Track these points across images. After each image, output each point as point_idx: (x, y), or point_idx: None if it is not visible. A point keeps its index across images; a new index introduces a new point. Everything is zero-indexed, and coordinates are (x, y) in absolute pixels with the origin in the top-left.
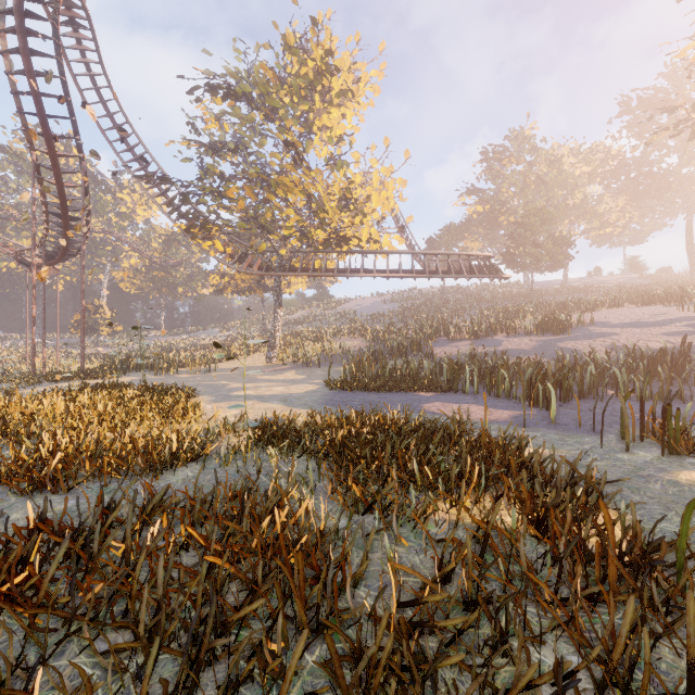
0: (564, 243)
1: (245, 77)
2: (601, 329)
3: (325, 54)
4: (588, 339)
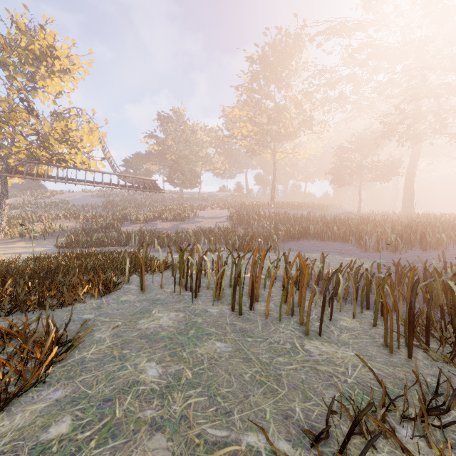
0: (196, 175)
1: None
2: (199, 219)
3: (50, 46)
4: (192, 223)
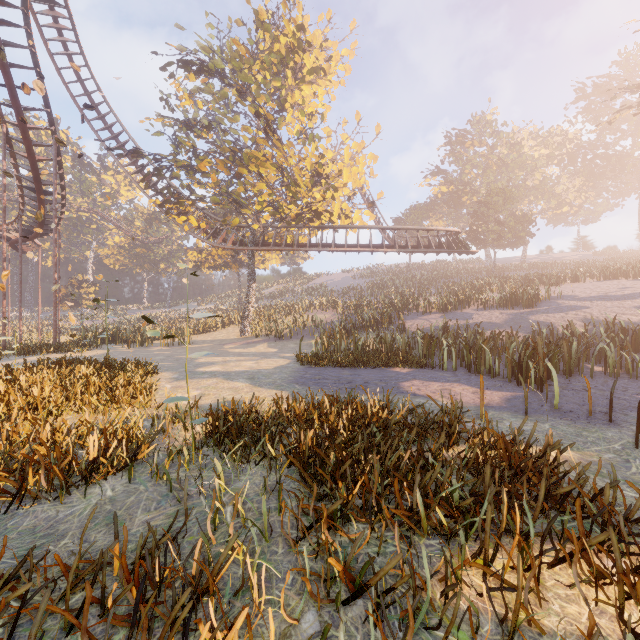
0: (525, 221)
1: (218, 52)
2: (570, 302)
3: (297, 30)
4: (559, 312)
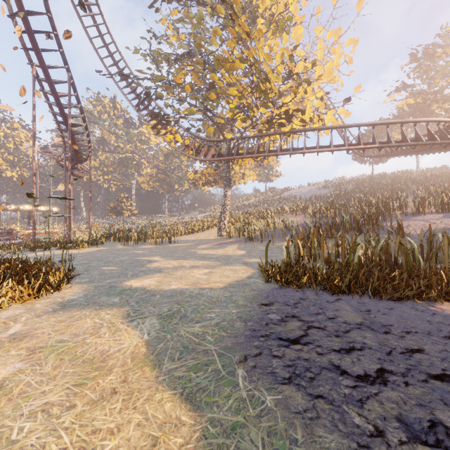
0: None
1: None
2: None
3: None
4: None
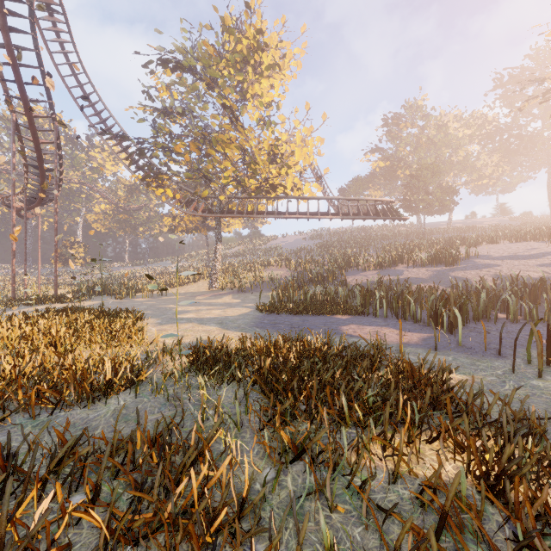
0: (450, 192)
1: (190, 52)
2: (484, 261)
3: (256, 33)
4: (475, 269)
